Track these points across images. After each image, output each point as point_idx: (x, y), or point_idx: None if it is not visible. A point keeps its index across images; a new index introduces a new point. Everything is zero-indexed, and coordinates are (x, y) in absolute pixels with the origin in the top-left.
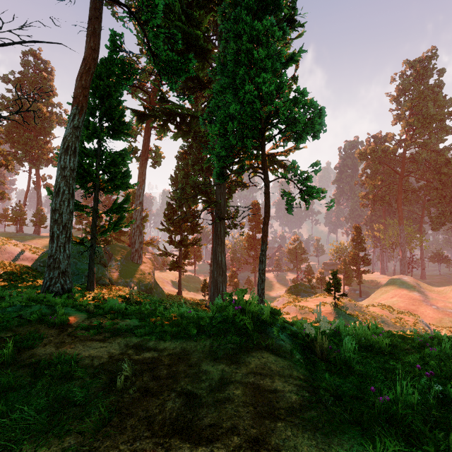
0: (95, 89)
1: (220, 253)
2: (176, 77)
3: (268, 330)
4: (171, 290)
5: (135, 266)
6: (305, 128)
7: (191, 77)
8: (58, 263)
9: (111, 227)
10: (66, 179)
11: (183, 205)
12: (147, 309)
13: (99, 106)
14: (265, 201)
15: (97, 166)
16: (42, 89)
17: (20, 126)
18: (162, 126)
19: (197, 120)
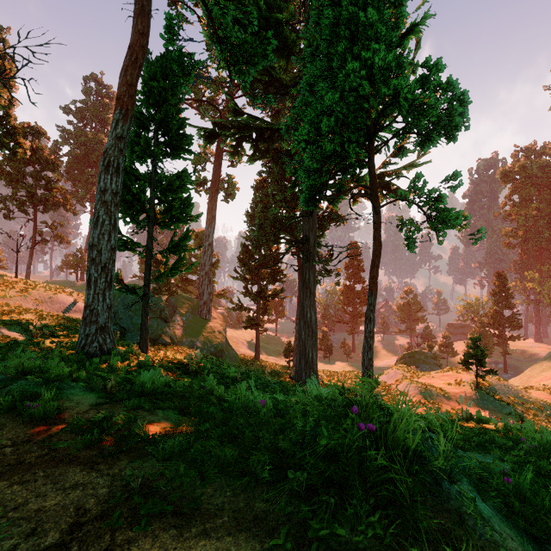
0: (149, 94)
1: (309, 308)
2: (250, 66)
3: (444, 487)
4: (246, 353)
5: (204, 322)
6: (436, 124)
7: (271, 81)
8: (96, 316)
9: (167, 271)
10: (106, 206)
11: (261, 247)
12: (200, 388)
13: (154, 116)
14: (373, 234)
15: (151, 193)
16: (103, 118)
17: (81, 162)
18: (235, 147)
19: (278, 136)
